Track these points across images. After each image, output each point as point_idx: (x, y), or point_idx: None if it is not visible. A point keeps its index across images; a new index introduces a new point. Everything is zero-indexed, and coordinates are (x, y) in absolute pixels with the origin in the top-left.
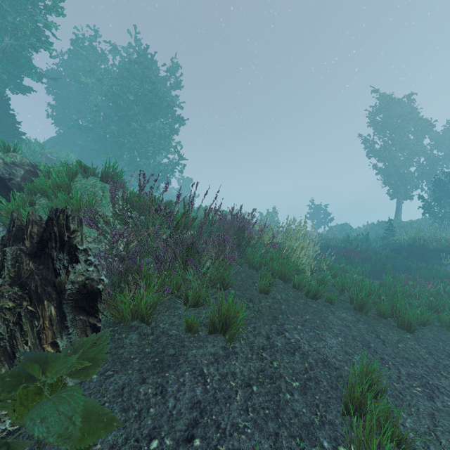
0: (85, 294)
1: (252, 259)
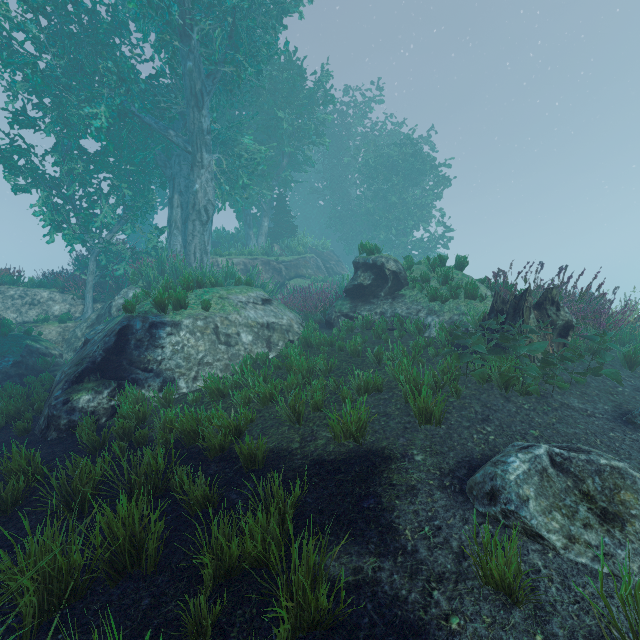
0: (565, 326)
1: (619, 335)
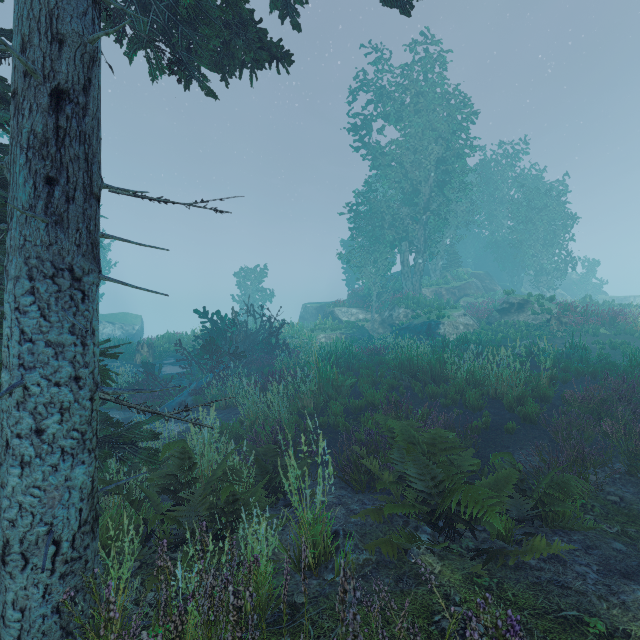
0: (566, 324)
1: (616, 328)
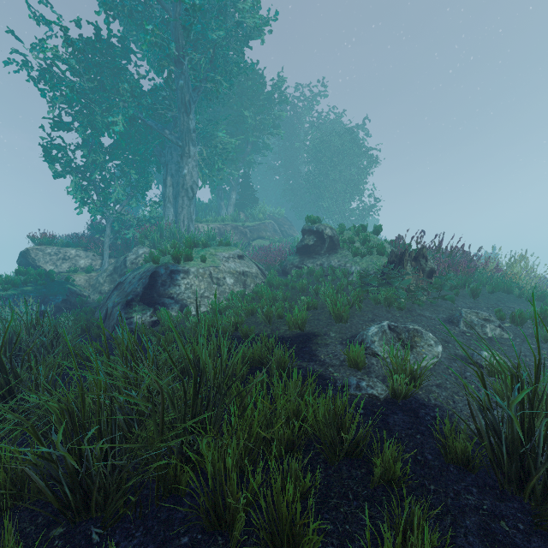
0: (430, 271)
1: (480, 279)
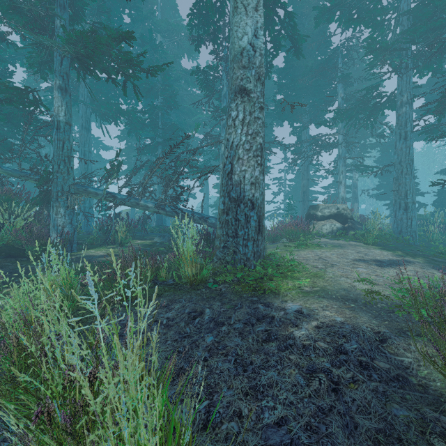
0: None
1: None
